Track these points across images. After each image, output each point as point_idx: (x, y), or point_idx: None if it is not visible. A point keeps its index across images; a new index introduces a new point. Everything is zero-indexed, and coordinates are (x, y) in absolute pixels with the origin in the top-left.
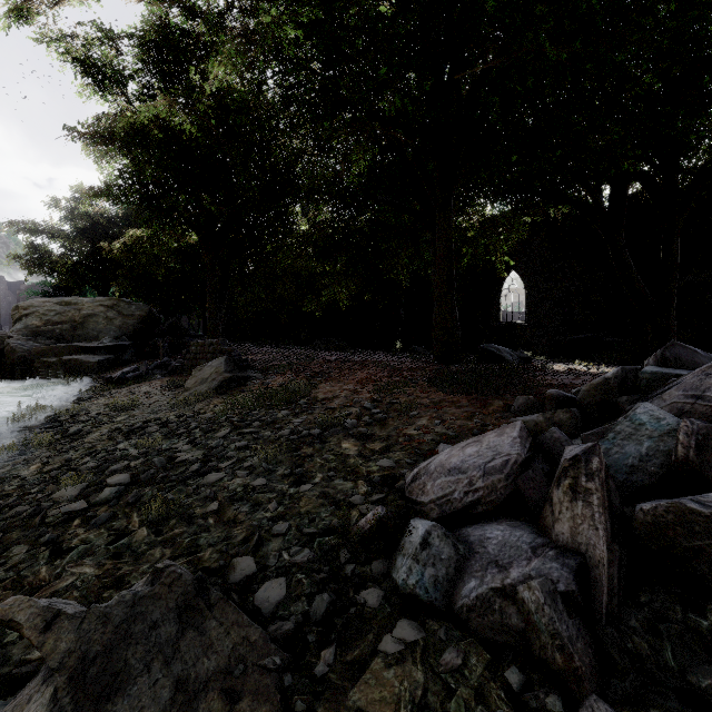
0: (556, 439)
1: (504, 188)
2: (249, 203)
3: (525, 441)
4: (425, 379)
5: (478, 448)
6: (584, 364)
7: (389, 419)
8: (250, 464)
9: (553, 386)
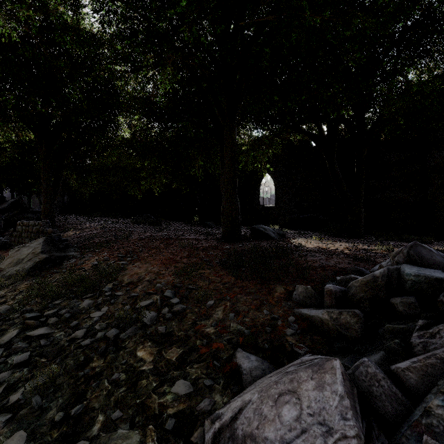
0: (373, 376)
1: (266, 119)
2: (78, 110)
3: (353, 398)
4: (218, 262)
5: (299, 413)
6: (319, 239)
7: (188, 311)
8: (18, 398)
9: (316, 268)
